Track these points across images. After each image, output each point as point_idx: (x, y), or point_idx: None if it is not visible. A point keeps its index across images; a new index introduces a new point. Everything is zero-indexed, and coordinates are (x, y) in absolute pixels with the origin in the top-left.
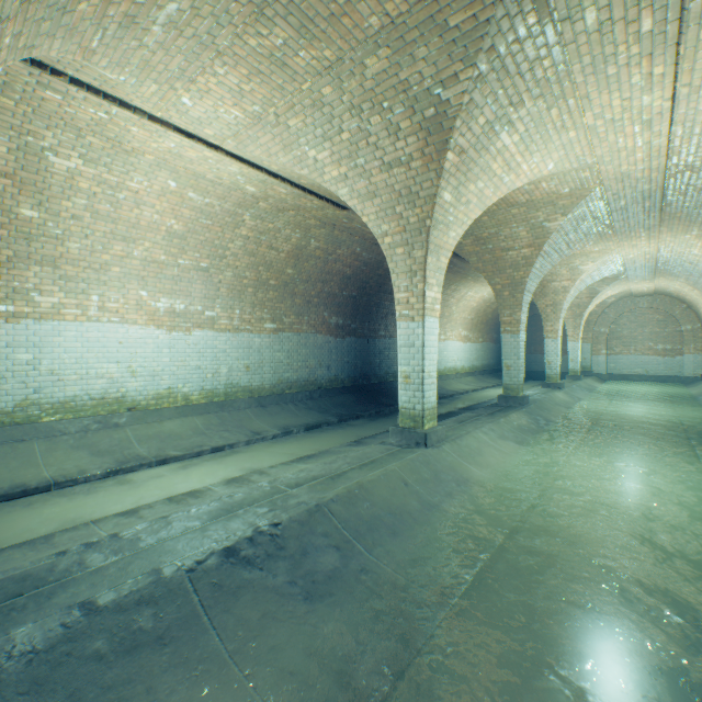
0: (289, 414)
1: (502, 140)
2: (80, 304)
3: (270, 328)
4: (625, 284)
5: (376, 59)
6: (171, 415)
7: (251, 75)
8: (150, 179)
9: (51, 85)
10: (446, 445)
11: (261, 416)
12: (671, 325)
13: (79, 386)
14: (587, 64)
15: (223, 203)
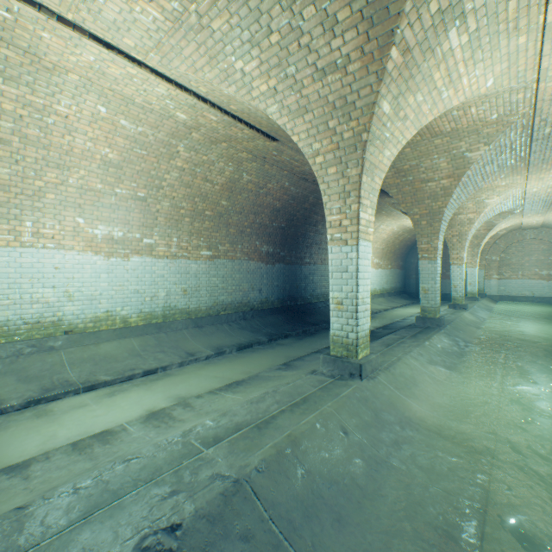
0: (223, 333)
1: (450, 41)
2: (13, 229)
3: (206, 255)
4: (518, 218)
5: None
6: (109, 337)
7: None
8: (78, 103)
9: None
10: (381, 376)
11: (197, 336)
12: None
13: (12, 311)
14: None
15: (156, 132)
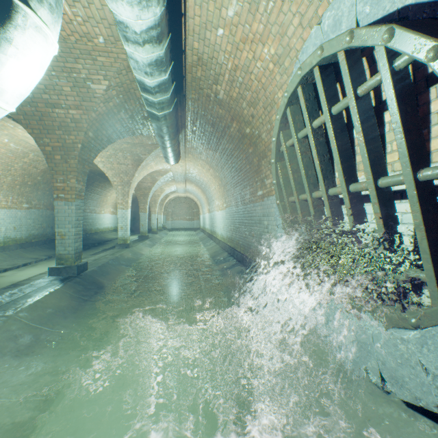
0: (41, 251)
1: (152, 164)
2: None
3: (26, 207)
4: (178, 193)
5: (127, 145)
6: None
7: None
8: None
9: (3, 118)
10: (134, 247)
11: (28, 252)
12: (191, 209)
13: None
14: None
15: (24, 149)
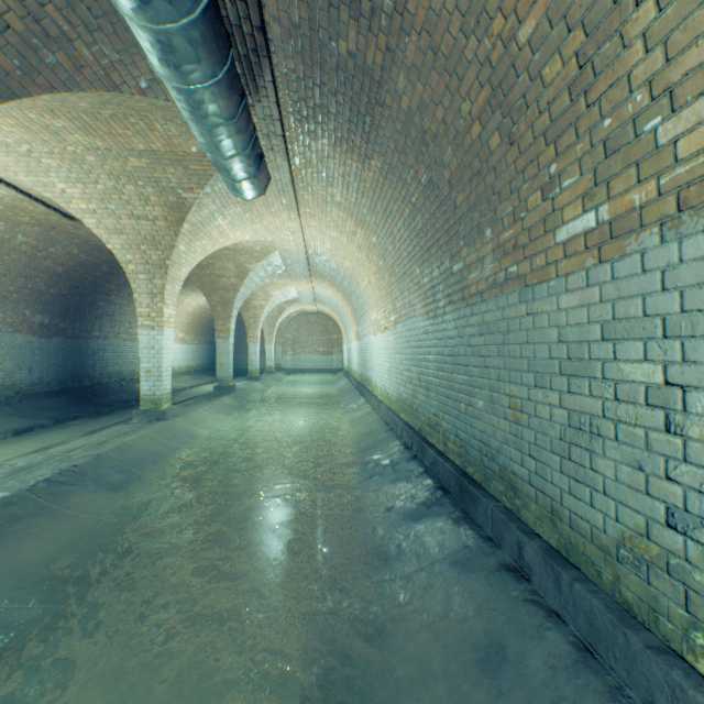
0: None
1: (219, 222)
2: None
3: None
4: (301, 305)
5: (139, 160)
6: None
7: (19, 126)
8: None
9: None
10: (181, 418)
11: None
12: (328, 334)
13: None
14: (262, 204)
15: None
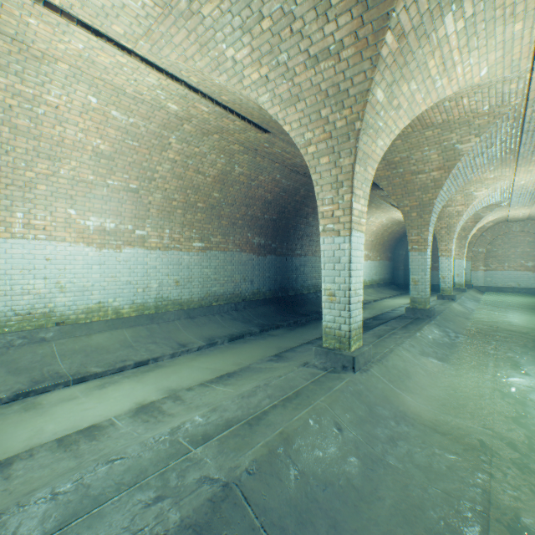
0: (215, 324)
1: (446, 26)
2: (3, 220)
3: (198, 246)
4: (505, 210)
5: None
6: (101, 328)
7: None
8: (69, 93)
9: None
10: (374, 368)
11: (189, 327)
12: None
13: (2, 302)
14: None
15: (147, 124)
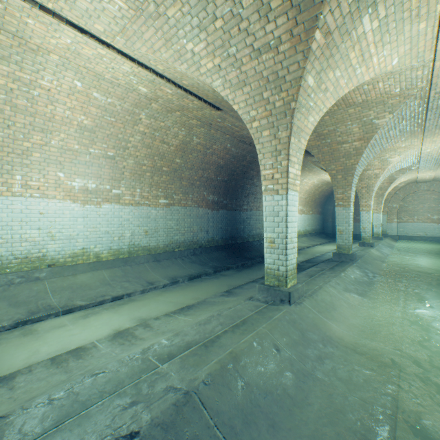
0: (177, 266)
1: (363, 26)
2: (5, 182)
3: (163, 203)
4: (414, 173)
5: None
6: (84, 269)
7: None
8: (59, 78)
9: None
10: (306, 301)
11: (156, 268)
12: None
13: (5, 248)
14: None
15: (122, 103)
